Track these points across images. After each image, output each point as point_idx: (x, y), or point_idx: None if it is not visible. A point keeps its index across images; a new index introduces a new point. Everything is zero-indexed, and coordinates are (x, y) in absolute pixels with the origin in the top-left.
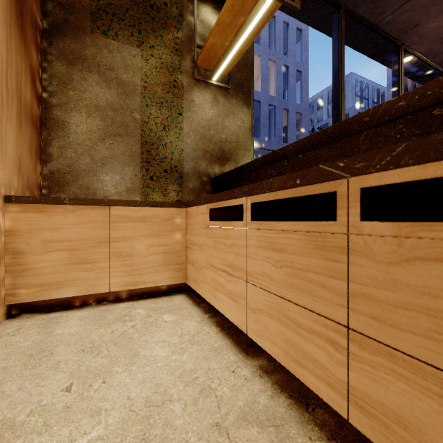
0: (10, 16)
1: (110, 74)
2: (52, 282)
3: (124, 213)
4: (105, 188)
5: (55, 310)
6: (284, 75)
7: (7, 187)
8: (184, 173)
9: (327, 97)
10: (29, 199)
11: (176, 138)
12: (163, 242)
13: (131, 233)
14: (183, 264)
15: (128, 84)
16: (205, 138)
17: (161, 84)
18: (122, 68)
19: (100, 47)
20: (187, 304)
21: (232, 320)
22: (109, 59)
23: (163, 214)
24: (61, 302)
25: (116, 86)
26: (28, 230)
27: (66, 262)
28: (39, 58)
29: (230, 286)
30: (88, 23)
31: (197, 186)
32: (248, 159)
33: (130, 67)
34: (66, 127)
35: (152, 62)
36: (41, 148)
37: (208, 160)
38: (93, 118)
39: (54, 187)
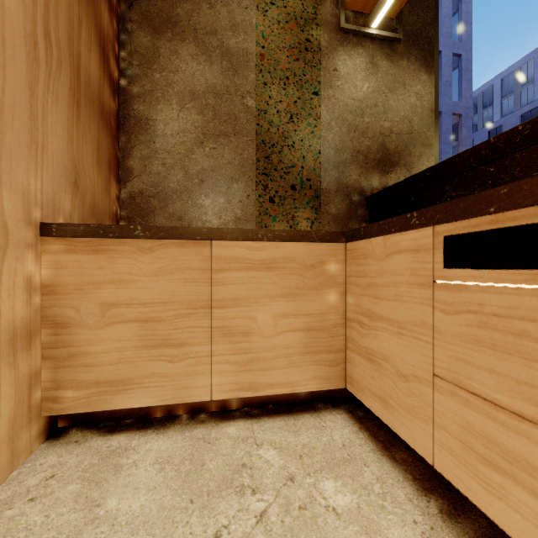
0: None
1: (211, 41)
2: (115, 379)
3: (236, 253)
4: (204, 218)
5: (122, 426)
6: None
7: (49, 209)
8: (322, 190)
9: (500, 87)
10: (78, 228)
11: (310, 132)
12: (305, 309)
13: (247, 291)
14: (340, 352)
15: (237, 54)
16: (356, 130)
17: (286, 48)
18: (228, 29)
19: (196, 1)
20: (362, 447)
21: None
22: (209, 17)
23: (304, 254)
24: (134, 409)
25: (220, 59)
26: (78, 285)
27: (138, 343)
28: (114, 25)
29: None
30: None
31: (343, 210)
32: (428, 161)
33: (240, 26)
34: (150, 128)
35: (273, 14)
36: (119, 161)
37: (361, 166)
38: (188, 111)
39: (135, 219)
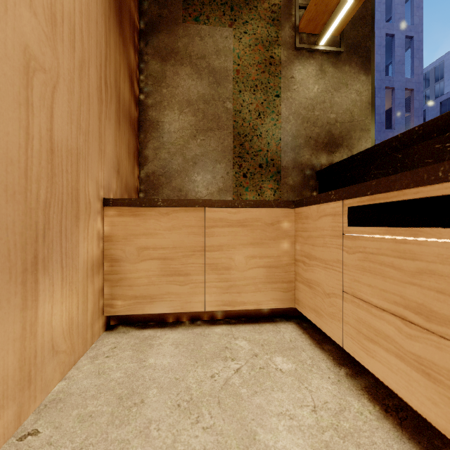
0: (109, 8)
1: (201, 63)
2: (146, 295)
3: (221, 216)
4: (196, 189)
5: (149, 325)
6: (387, 47)
7: (106, 189)
8: (282, 167)
9: None
10: (125, 201)
11: (273, 125)
12: (266, 253)
13: (228, 241)
14: (291, 283)
15: (219, 71)
16: (309, 122)
17: (255, 64)
18: (213, 54)
19: (191, 36)
20: (303, 342)
21: (421, 411)
22: (200, 47)
23: (266, 216)
24: (155, 316)
25: (207, 76)
26: (124, 236)
27: (160, 273)
28: (136, 59)
29: (416, 348)
30: (180, 13)
31: (298, 182)
32: (366, 143)
33: (222, 51)
34: (160, 127)
35: (245, 40)
36: (139, 151)
37: (312, 148)
38: (185, 114)
39: (149, 191)
